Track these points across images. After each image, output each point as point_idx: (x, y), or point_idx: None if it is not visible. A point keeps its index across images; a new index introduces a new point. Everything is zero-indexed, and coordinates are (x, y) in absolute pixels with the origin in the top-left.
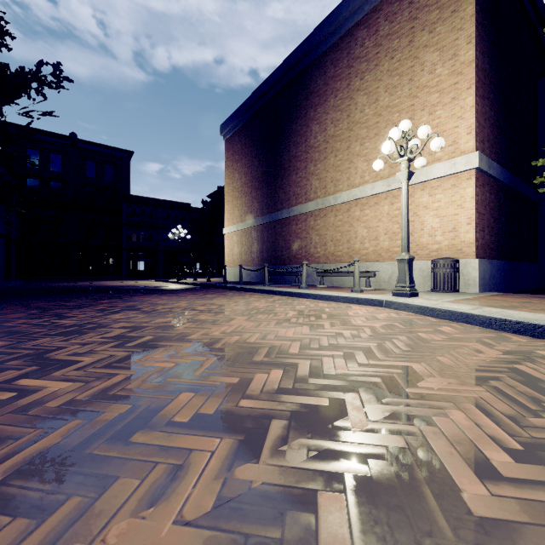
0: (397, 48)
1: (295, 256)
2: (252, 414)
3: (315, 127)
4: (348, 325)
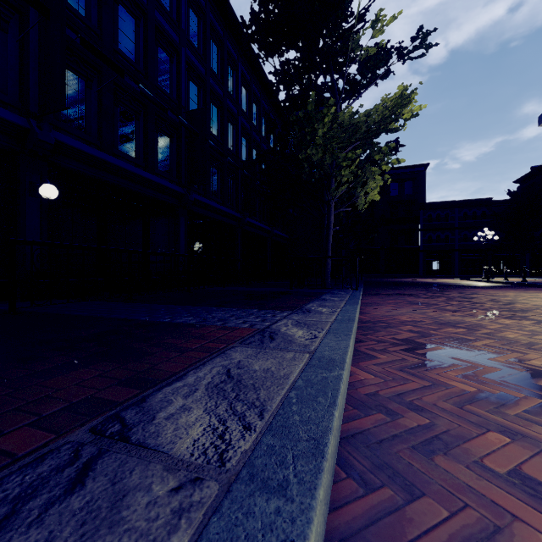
0: None
1: None
2: None
3: None
4: None
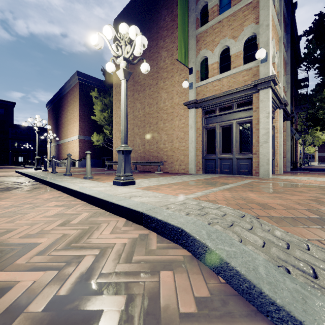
0: (72, 103)
1: (60, 157)
2: None
3: (63, 117)
4: (12, 170)
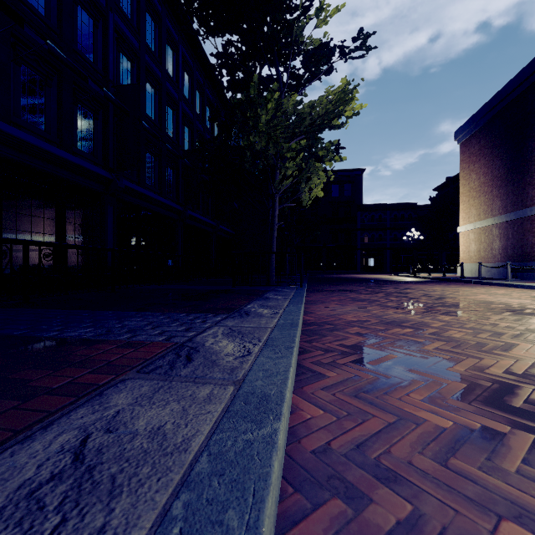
0: None
1: None
2: (491, 308)
3: None
4: None
